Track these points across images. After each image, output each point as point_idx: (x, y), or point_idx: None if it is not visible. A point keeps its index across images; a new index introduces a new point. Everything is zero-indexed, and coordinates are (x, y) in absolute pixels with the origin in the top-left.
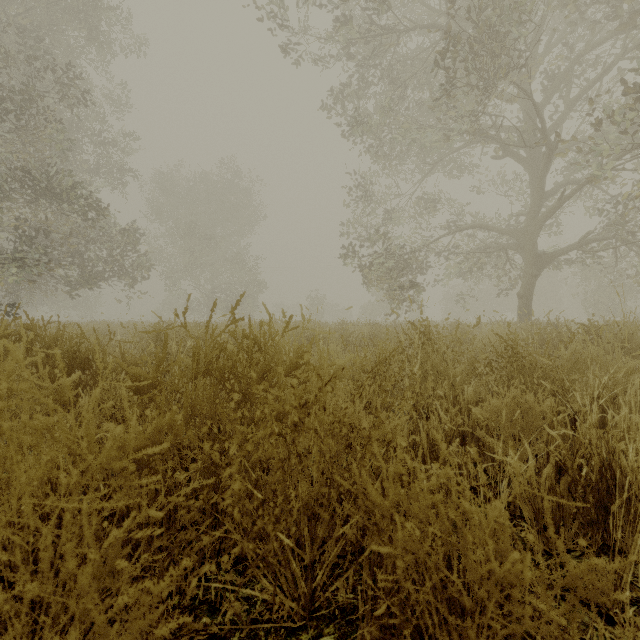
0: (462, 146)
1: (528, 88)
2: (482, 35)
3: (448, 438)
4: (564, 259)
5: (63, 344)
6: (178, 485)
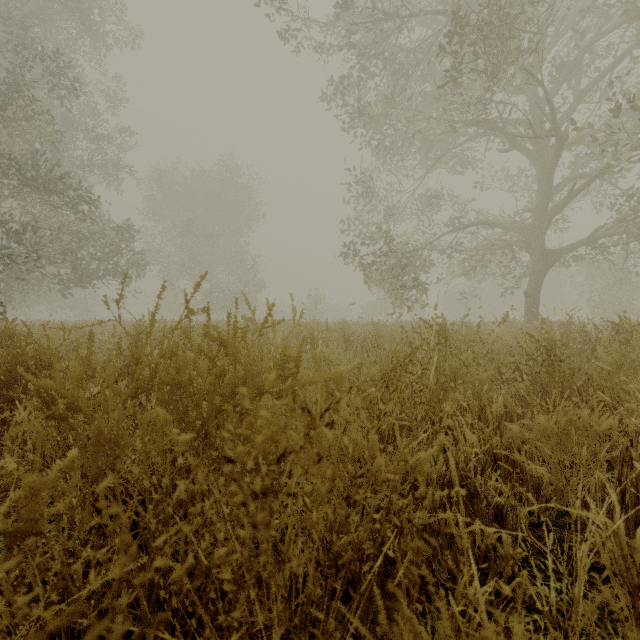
0: (466, 140)
1: (535, 79)
2: (491, 17)
3: (480, 465)
4: (572, 256)
5: (4, 345)
6: (94, 564)
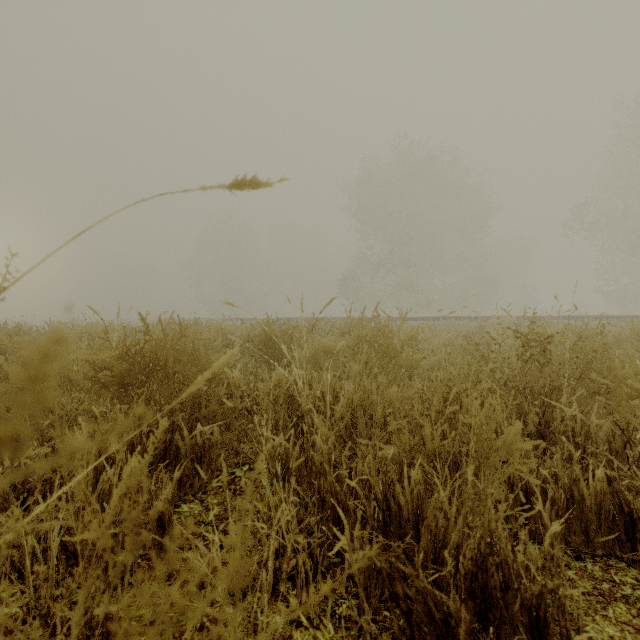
0: None
1: None
2: None
3: None
4: None
5: None
6: None
